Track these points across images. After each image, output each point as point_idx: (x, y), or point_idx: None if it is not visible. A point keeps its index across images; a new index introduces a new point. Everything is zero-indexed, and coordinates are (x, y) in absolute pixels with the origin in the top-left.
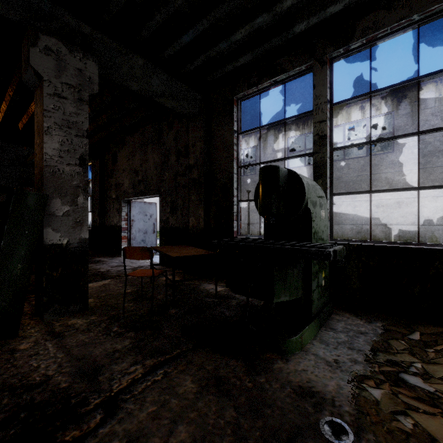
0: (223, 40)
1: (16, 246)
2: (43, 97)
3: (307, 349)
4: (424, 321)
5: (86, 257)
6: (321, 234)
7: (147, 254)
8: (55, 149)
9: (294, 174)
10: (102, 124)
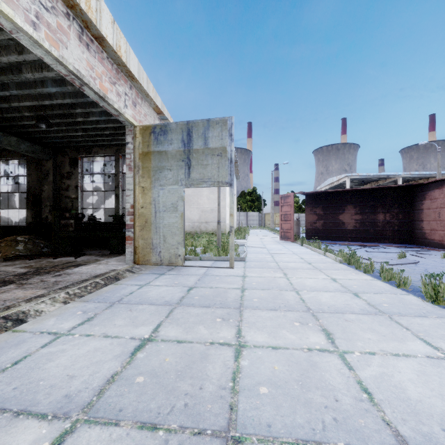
0: None
1: None
2: None
3: None
4: None
5: None
6: None
7: None
8: None
9: None
10: None
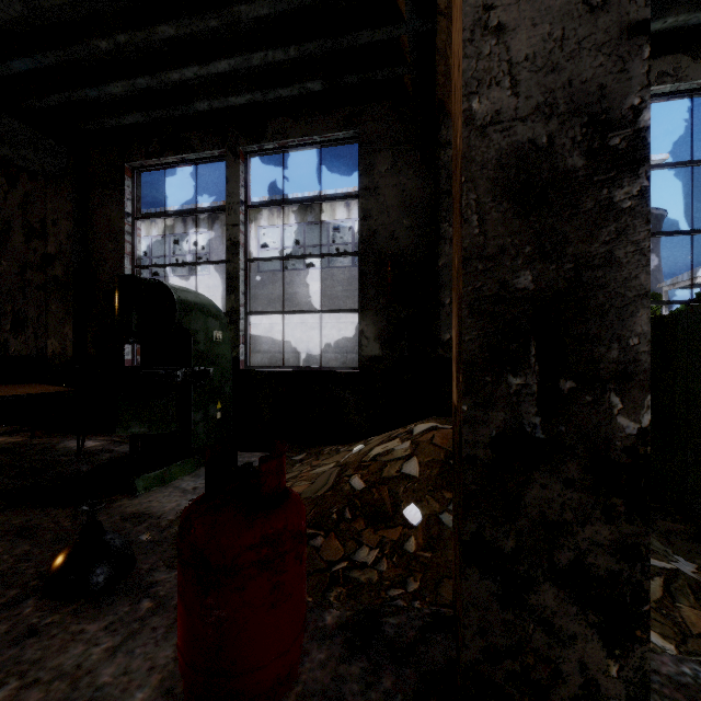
0: (90, 86)
1: None
2: None
3: (171, 484)
4: (322, 444)
5: None
6: (215, 359)
7: None
8: None
9: (166, 287)
10: None
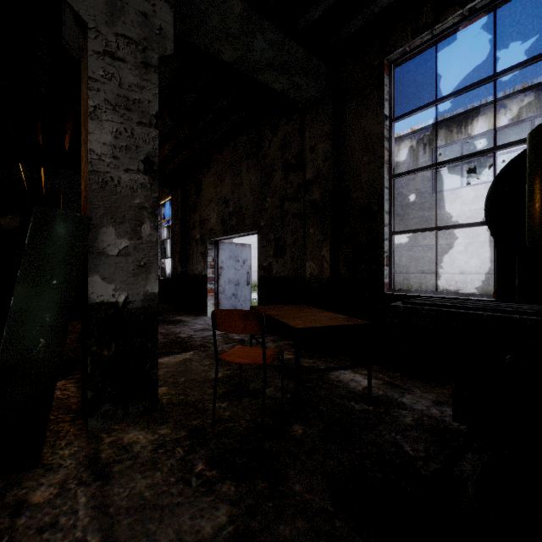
0: None
1: (37, 307)
2: (88, 56)
3: None
4: None
5: (154, 325)
6: None
7: (253, 324)
8: (106, 144)
9: None
10: (183, 138)
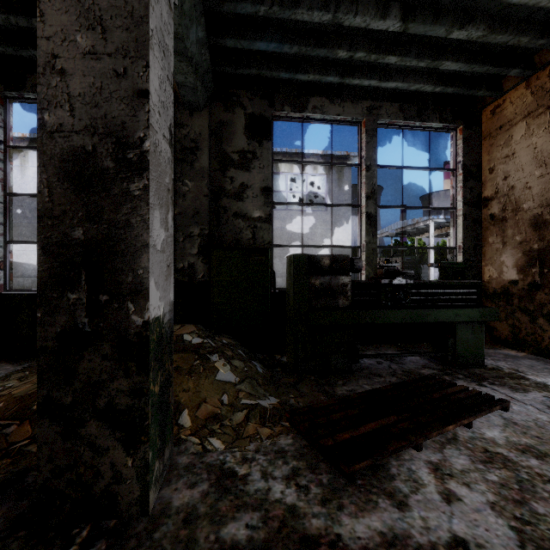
0: None
1: None
2: None
3: None
4: None
5: None
6: None
7: None
8: None
9: None
10: None
